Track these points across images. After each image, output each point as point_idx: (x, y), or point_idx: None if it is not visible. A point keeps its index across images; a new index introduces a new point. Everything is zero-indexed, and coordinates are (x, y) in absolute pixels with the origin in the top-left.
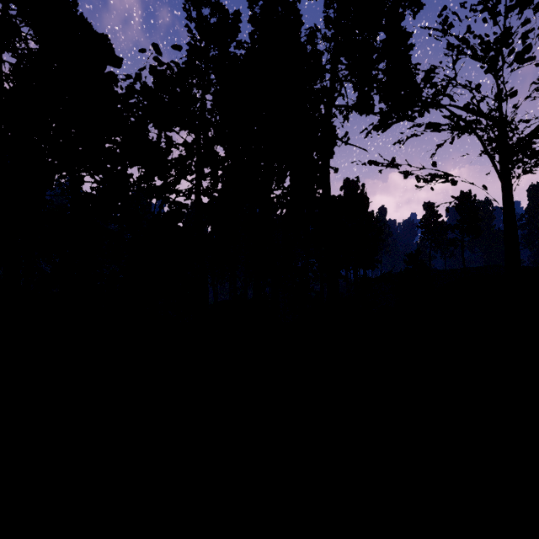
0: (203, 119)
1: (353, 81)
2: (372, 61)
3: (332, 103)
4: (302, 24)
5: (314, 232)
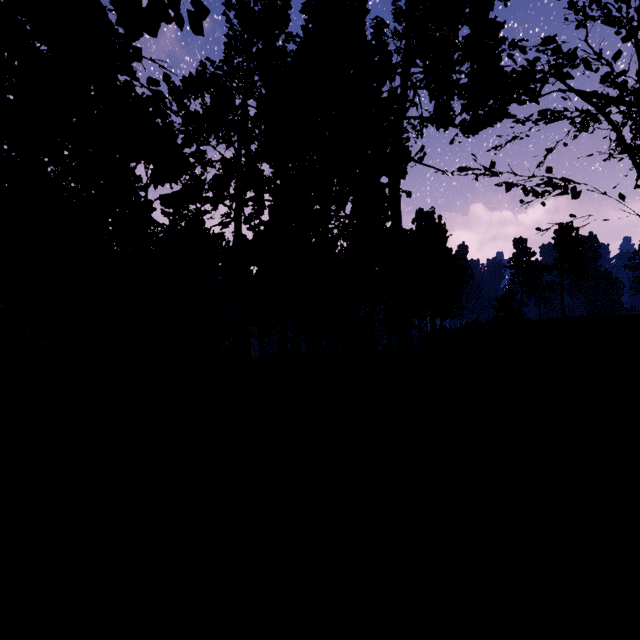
0: (244, 127)
1: (429, 87)
2: (453, 61)
3: (403, 113)
4: (368, 12)
5: (381, 272)
